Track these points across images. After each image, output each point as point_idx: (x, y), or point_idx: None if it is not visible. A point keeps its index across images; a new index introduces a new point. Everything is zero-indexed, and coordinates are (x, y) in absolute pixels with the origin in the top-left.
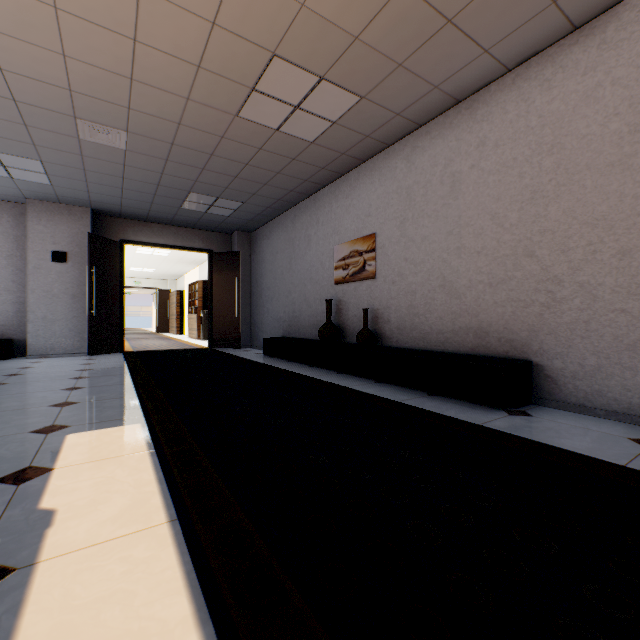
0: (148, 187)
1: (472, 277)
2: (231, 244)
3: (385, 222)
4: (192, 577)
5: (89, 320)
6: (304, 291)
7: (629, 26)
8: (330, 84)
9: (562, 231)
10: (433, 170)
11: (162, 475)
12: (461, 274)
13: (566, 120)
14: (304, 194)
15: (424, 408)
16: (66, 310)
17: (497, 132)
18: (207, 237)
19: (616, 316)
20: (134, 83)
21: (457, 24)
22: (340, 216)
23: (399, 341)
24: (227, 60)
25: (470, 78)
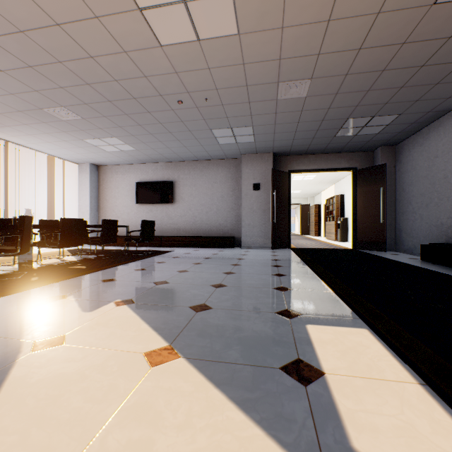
0: (313, 125)
1: None
2: (373, 160)
3: None
4: None
5: (272, 226)
6: None
7: None
8: None
9: None
10: None
11: None
12: None
13: None
14: None
15: None
16: (259, 220)
17: None
18: (351, 157)
19: None
20: (329, 24)
21: None
22: None
23: None
24: None
25: None
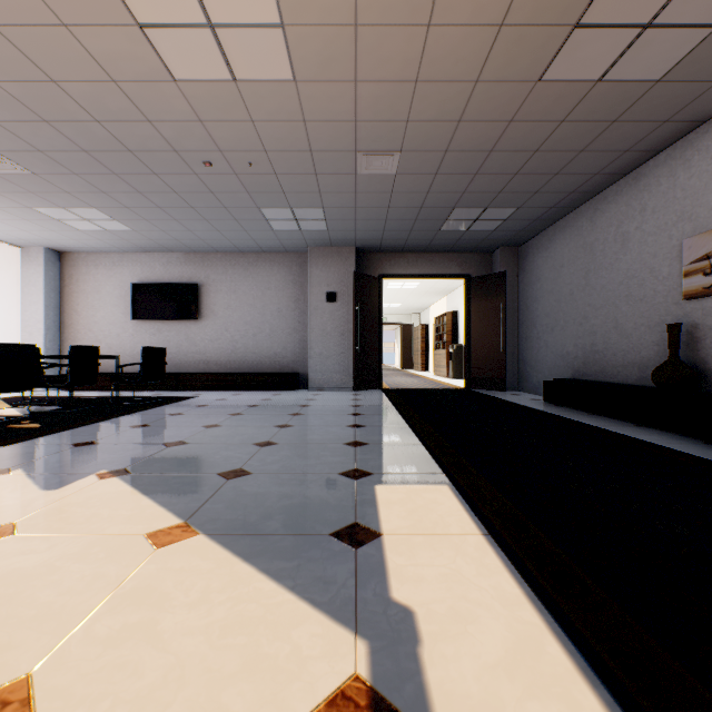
0: (410, 213)
1: None
2: (491, 265)
3: None
4: None
5: (354, 356)
6: (613, 315)
7: None
8: None
9: None
10: None
11: (530, 591)
12: None
13: None
14: (616, 174)
15: None
16: (336, 347)
17: None
18: (463, 260)
19: None
20: (417, 86)
21: None
22: (696, 190)
23: None
24: None
25: None
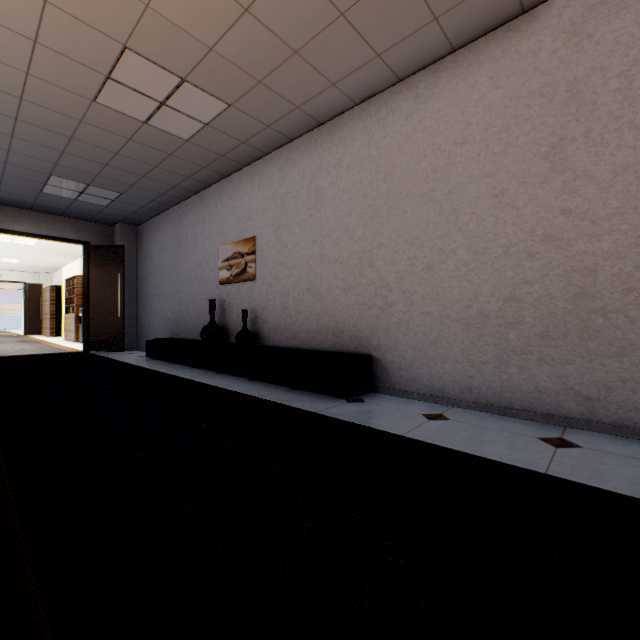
0: None
1: (331, 282)
2: (113, 237)
3: (264, 227)
4: None
5: None
6: (191, 290)
7: (432, 87)
8: (194, 87)
9: (392, 246)
10: (302, 182)
11: None
12: (323, 279)
13: (395, 155)
14: (190, 191)
15: (278, 401)
16: None
17: (349, 156)
18: (82, 227)
19: (425, 317)
20: None
21: (303, 56)
22: (225, 217)
23: (275, 340)
24: (70, 42)
25: (326, 105)
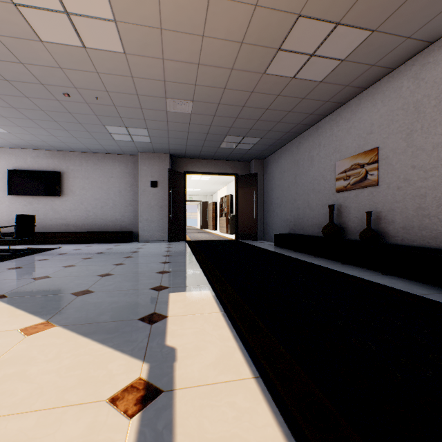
0: (201, 136)
1: None
2: (249, 169)
3: (388, 136)
4: (292, 441)
5: (168, 221)
6: (307, 199)
7: None
8: (344, 27)
9: None
10: None
11: (236, 334)
12: None
13: None
14: (308, 125)
15: None
16: (157, 215)
17: None
18: (234, 165)
19: None
20: (200, 67)
21: None
22: (341, 137)
23: (405, 239)
24: (262, 32)
25: None
